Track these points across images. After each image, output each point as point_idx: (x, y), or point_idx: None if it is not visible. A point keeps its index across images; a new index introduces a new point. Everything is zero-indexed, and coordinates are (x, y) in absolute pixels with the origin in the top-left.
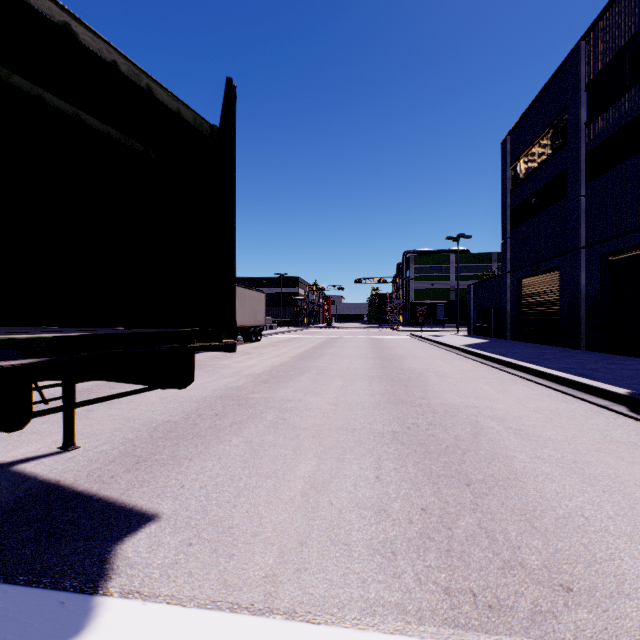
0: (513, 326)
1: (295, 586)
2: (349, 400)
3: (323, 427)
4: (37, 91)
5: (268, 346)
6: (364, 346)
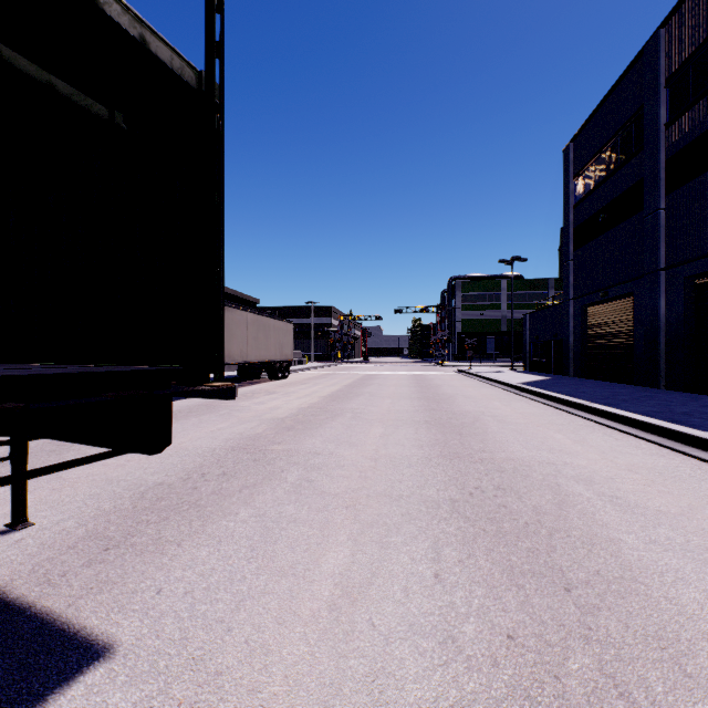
0: (577, 361)
1: None
2: (392, 453)
3: (360, 493)
4: None
5: (296, 384)
6: (406, 384)
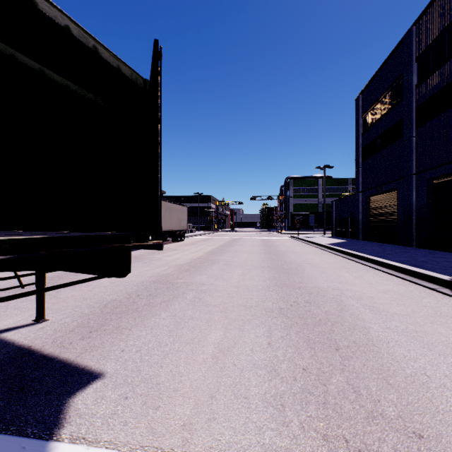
0: (364, 230)
1: (206, 433)
2: (247, 284)
3: (228, 304)
4: (10, 51)
5: (189, 244)
6: (257, 244)
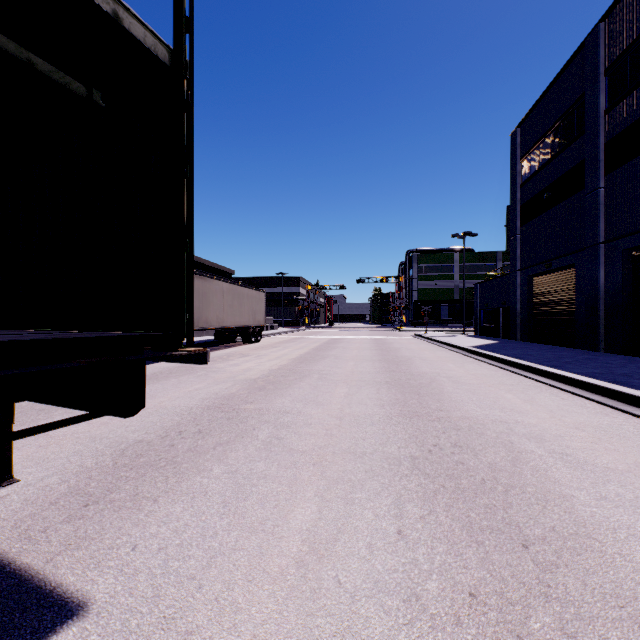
0: (523, 326)
1: None
2: (355, 412)
3: (326, 450)
4: None
5: (268, 347)
6: (368, 347)
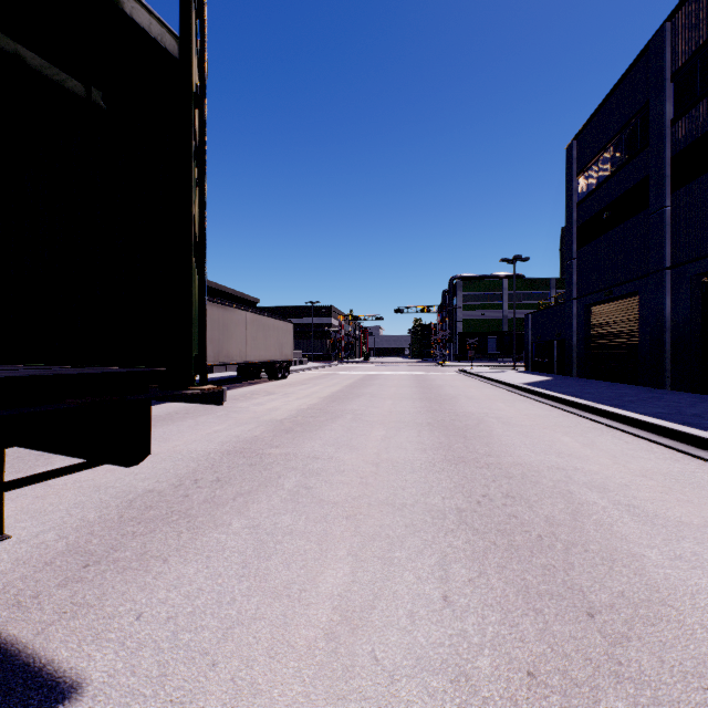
0: (580, 361)
1: None
2: (394, 458)
3: (360, 501)
4: None
5: (296, 384)
6: (407, 384)
